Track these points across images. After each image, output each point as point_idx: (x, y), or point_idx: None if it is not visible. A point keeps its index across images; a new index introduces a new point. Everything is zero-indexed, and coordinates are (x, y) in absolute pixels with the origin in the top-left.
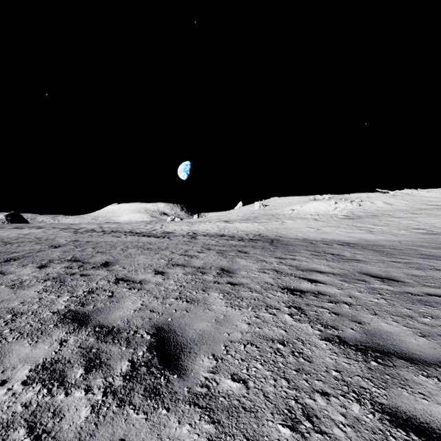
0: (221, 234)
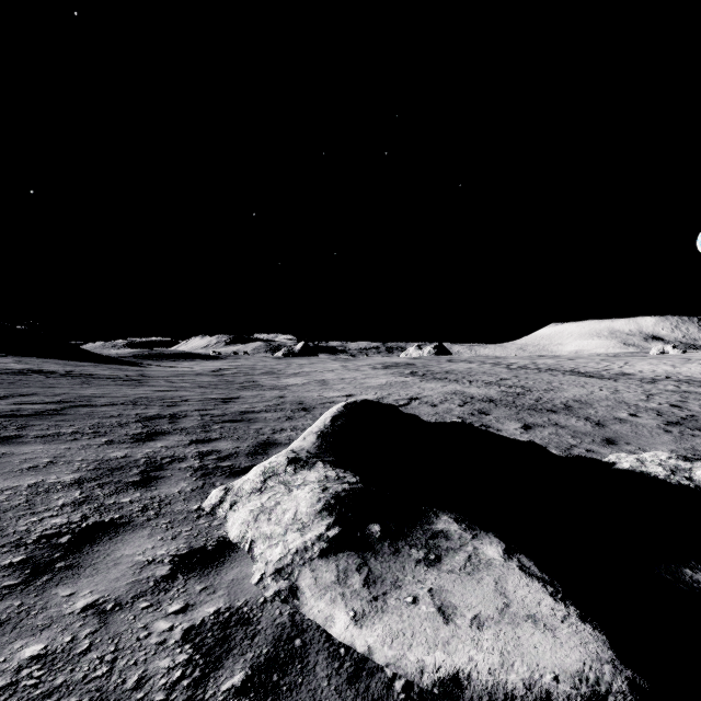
0: None
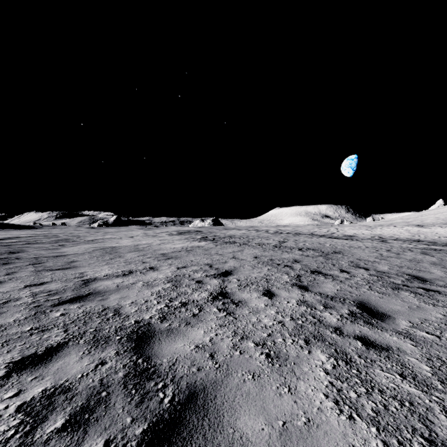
0: (416, 239)
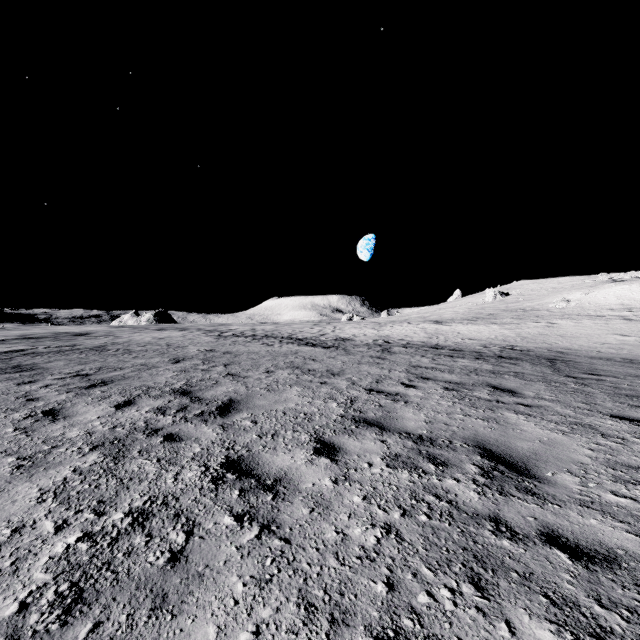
0: (434, 344)
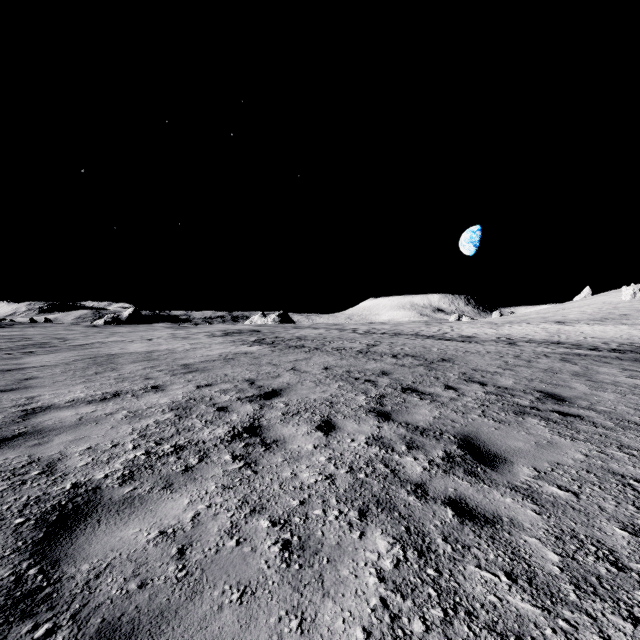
0: (555, 341)
